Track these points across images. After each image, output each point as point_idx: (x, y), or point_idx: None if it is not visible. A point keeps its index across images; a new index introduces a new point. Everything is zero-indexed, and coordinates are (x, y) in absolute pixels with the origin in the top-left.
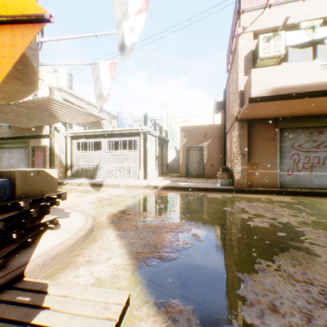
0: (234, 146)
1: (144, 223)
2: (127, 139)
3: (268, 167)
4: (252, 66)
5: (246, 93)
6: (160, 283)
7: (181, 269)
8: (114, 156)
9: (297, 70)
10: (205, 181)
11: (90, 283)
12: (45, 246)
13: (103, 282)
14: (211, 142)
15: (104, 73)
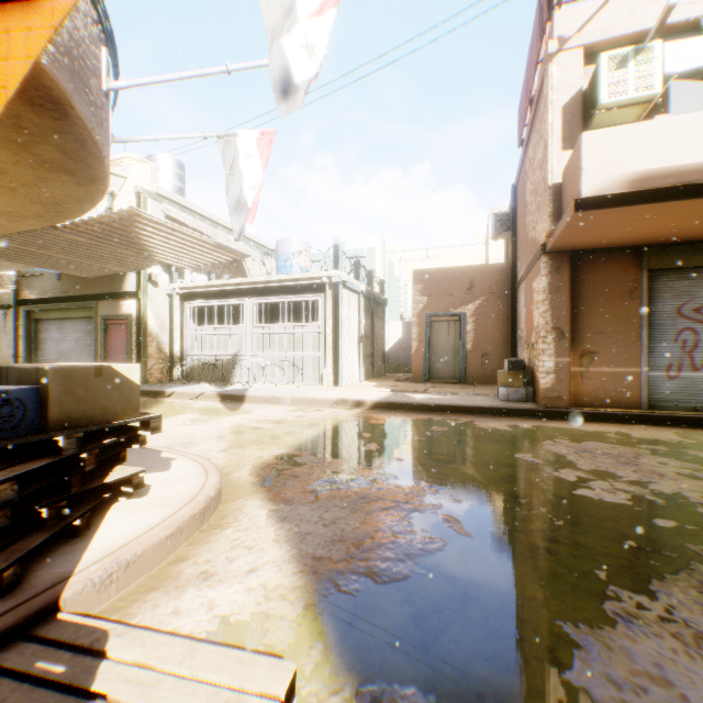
0: (538, 312)
1: (334, 485)
2: (298, 299)
3: (619, 361)
4: (582, 126)
5: (568, 190)
6: (369, 640)
7: (419, 604)
8: (270, 335)
9: (696, 130)
10: (470, 392)
11: (205, 631)
12: (112, 537)
13: (236, 630)
14: (483, 304)
15: (247, 155)
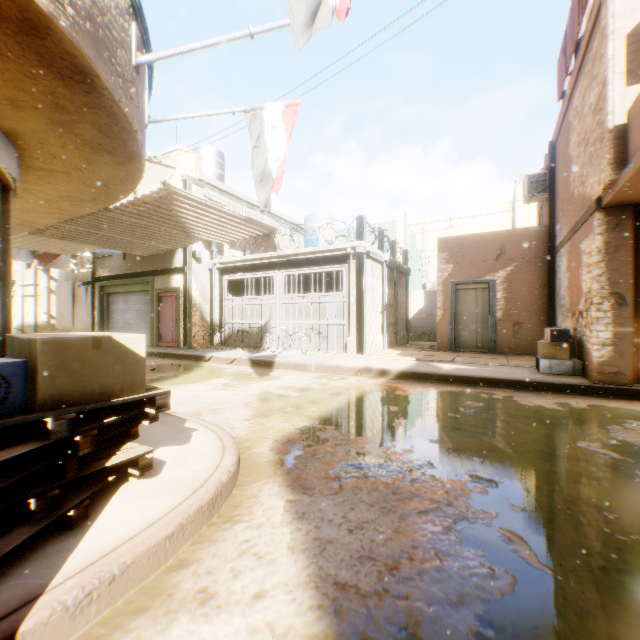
0: (589, 276)
1: (360, 471)
2: (324, 270)
3: None
4: None
5: (637, 129)
6: None
7: None
8: (298, 305)
9: None
10: (502, 362)
11: None
12: (105, 533)
13: None
14: (515, 270)
15: (273, 128)
